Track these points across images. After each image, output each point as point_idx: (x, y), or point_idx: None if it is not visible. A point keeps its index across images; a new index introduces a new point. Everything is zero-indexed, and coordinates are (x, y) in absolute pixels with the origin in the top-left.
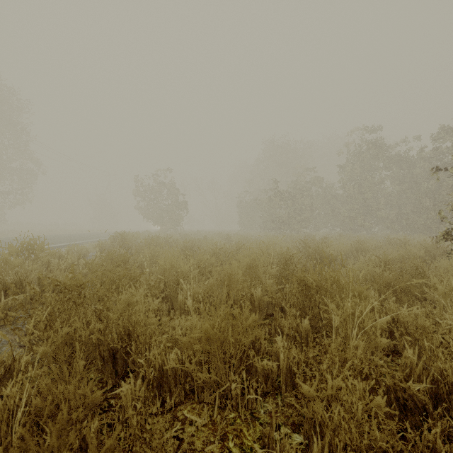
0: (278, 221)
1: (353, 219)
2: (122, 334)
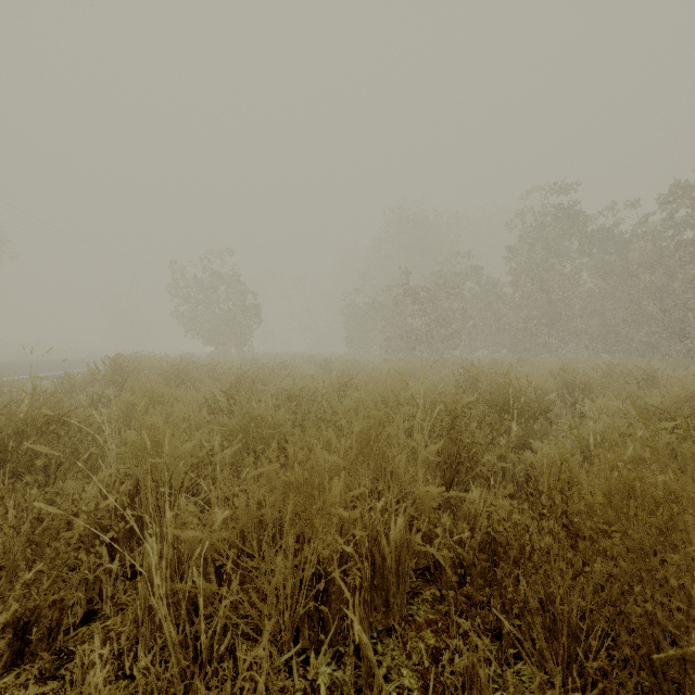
0: (410, 337)
1: (531, 333)
2: None
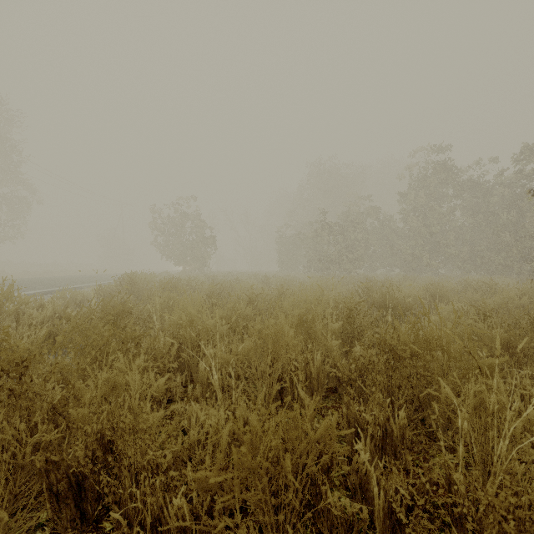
0: (326, 259)
1: (417, 257)
2: (96, 444)
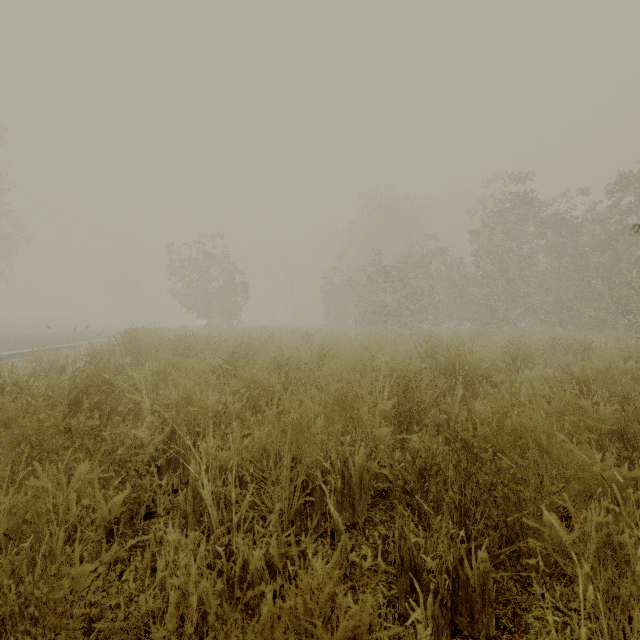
0: (382, 311)
1: (491, 308)
2: None
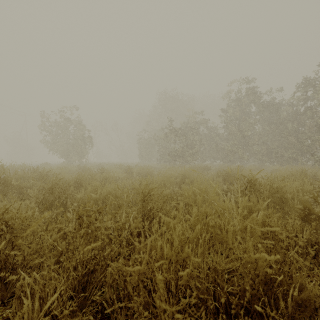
0: (174, 154)
1: (234, 152)
2: None
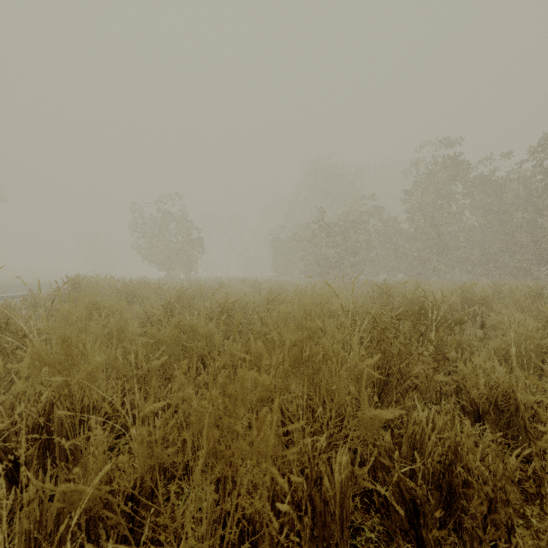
0: (325, 263)
1: (424, 260)
2: None
